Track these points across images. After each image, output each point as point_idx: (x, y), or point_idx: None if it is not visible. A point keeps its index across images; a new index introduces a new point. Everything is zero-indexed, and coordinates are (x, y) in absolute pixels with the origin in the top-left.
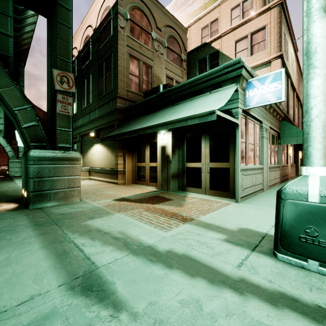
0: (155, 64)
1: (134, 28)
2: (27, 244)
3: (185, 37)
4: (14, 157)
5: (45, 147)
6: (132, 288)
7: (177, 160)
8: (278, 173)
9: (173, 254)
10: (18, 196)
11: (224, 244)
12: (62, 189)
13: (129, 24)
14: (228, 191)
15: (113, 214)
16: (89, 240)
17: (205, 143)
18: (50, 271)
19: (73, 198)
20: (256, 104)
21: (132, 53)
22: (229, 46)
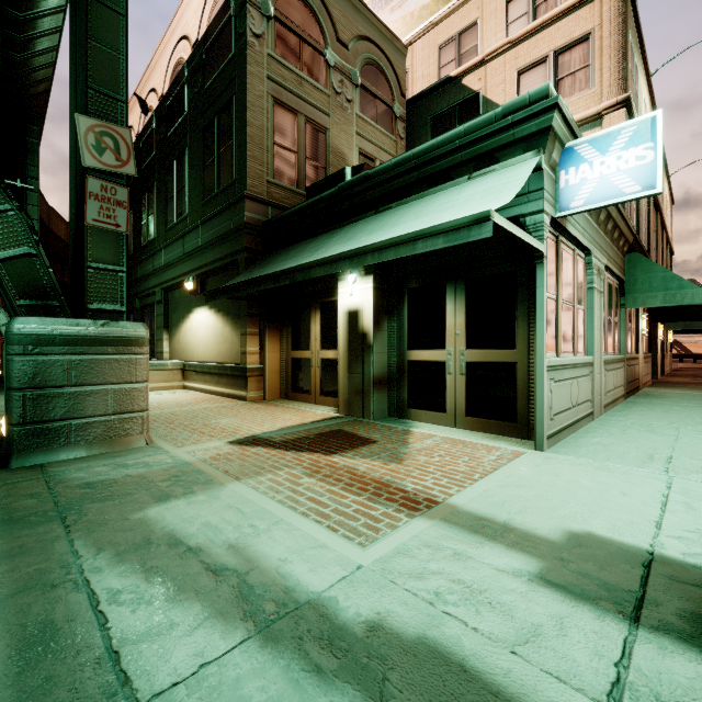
0: (333, 125)
1: (285, 38)
2: None
3: (401, 66)
4: None
5: (55, 311)
6: None
7: (386, 343)
8: (622, 376)
9: (388, 639)
10: None
11: (539, 594)
12: (99, 416)
13: (274, 29)
14: (514, 421)
15: (223, 484)
16: (136, 577)
17: (455, 304)
18: None
19: (129, 440)
20: (586, 204)
21: (281, 96)
22: (504, 82)
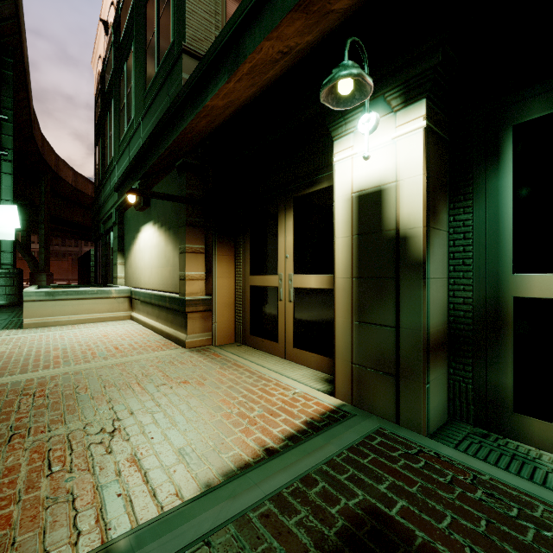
0: None
1: None
2: None
3: None
4: None
5: None
6: None
7: (445, 259)
8: None
9: None
10: None
11: None
12: None
13: None
14: None
15: None
16: None
17: None
18: None
19: None
20: None
21: None
22: None
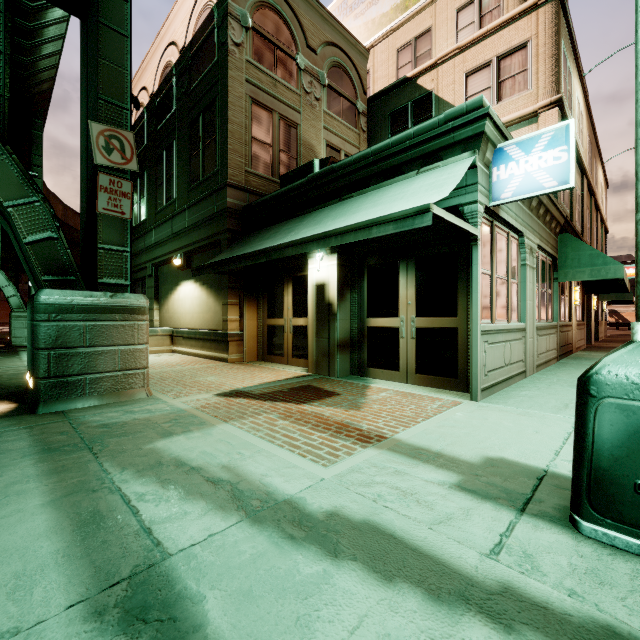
0: (303, 121)
1: (261, 46)
2: (16, 495)
3: (364, 68)
4: (22, 307)
5: (72, 284)
6: (243, 613)
7: (349, 312)
8: (554, 340)
9: (342, 521)
10: (20, 387)
11: (455, 495)
12: (109, 372)
13: (252, 38)
14: (456, 377)
15: (214, 425)
16: (155, 485)
17: (407, 278)
18: (54, 565)
19: (133, 392)
20: (514, 195)
21: (258, 96)
22: (453, 83)
